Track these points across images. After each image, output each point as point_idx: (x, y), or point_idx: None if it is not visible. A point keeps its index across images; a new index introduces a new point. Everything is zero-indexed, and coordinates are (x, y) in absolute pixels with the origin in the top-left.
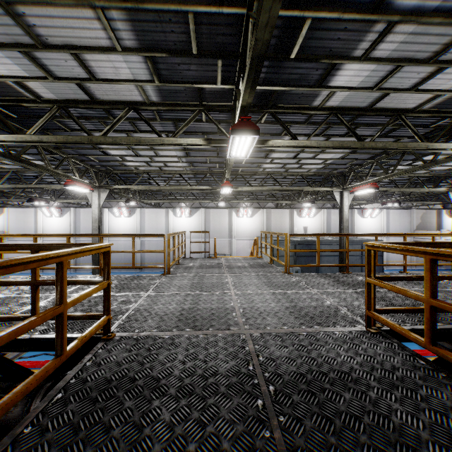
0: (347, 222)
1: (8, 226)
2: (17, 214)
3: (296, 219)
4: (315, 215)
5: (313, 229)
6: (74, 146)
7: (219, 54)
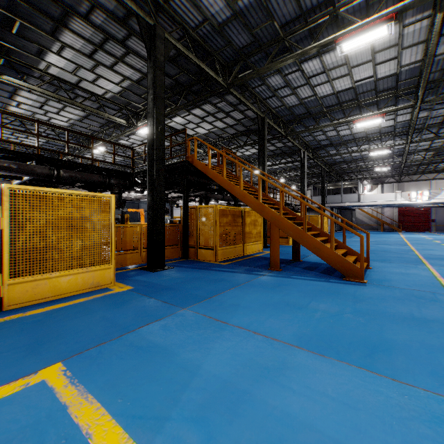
0: None
1: None
2: None
3: None
4: None
5: None
6: None
7: None
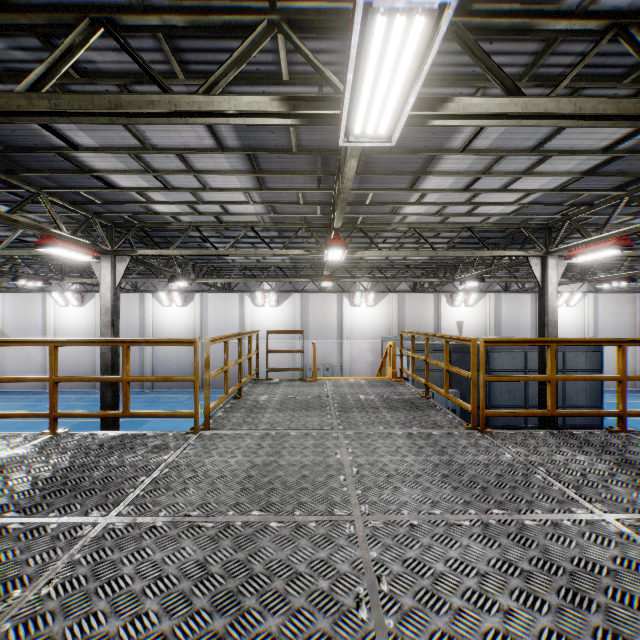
0: (554, 313)
1: (3, 320)
2: (17, 302)
3: (445, 309)
4: (475, 303)
5: (472, 325)
6: (42, 167)
7: None
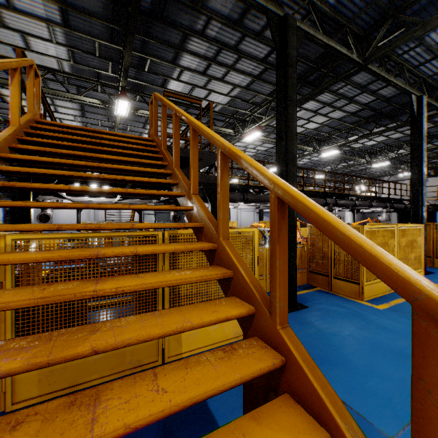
0: None
1: None
2: None
3: None
4: None
5: None
6: None
7: (110, 60)
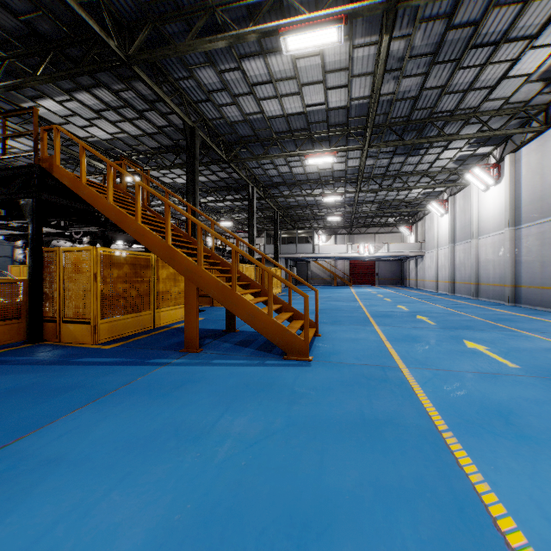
0: None
1: None
2: None
3: None
4: None
5: None
6: None
7: None
